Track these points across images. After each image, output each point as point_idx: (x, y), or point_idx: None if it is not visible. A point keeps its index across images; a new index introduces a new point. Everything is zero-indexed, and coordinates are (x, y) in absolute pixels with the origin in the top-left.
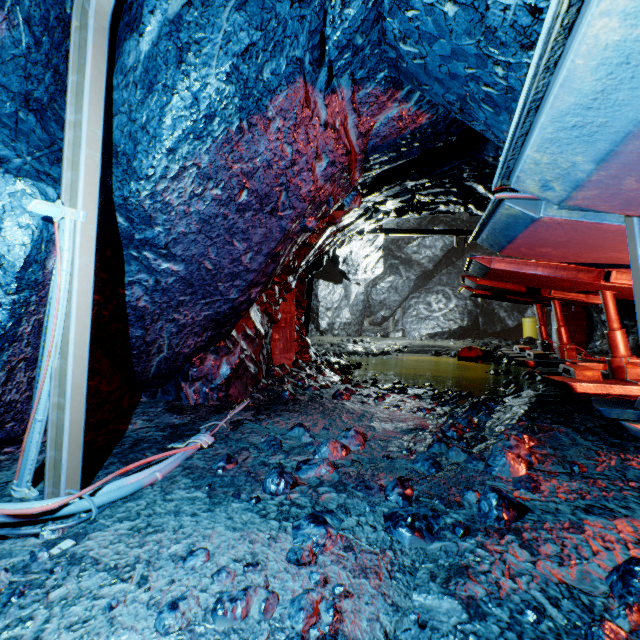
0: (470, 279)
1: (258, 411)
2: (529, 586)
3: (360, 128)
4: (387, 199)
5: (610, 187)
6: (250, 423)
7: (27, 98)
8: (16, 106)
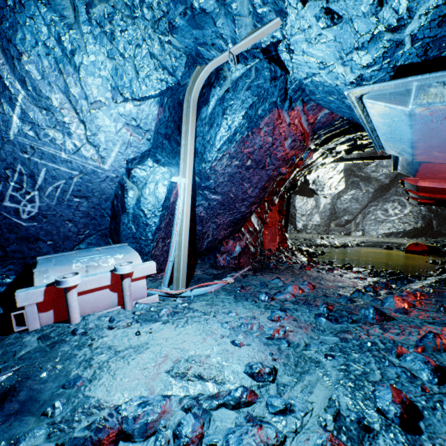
0: (411, 192)
1: (255, 271)
2: (374, 338)
3: (309, 121)
4: (336, 146)
5: (429, 155)
6: (251, 276)
7: (166, 135)
8: (162, 139)
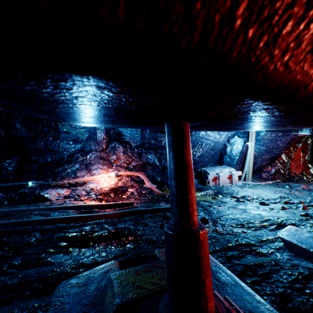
0: None
1: (283, 181)
2: None
3: None
4: None
5: None
6: (281, 182)
7: None
8: None
